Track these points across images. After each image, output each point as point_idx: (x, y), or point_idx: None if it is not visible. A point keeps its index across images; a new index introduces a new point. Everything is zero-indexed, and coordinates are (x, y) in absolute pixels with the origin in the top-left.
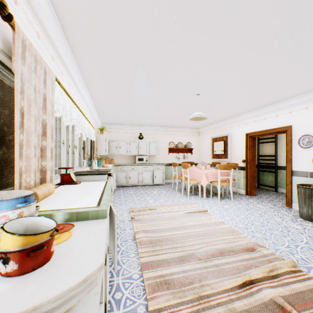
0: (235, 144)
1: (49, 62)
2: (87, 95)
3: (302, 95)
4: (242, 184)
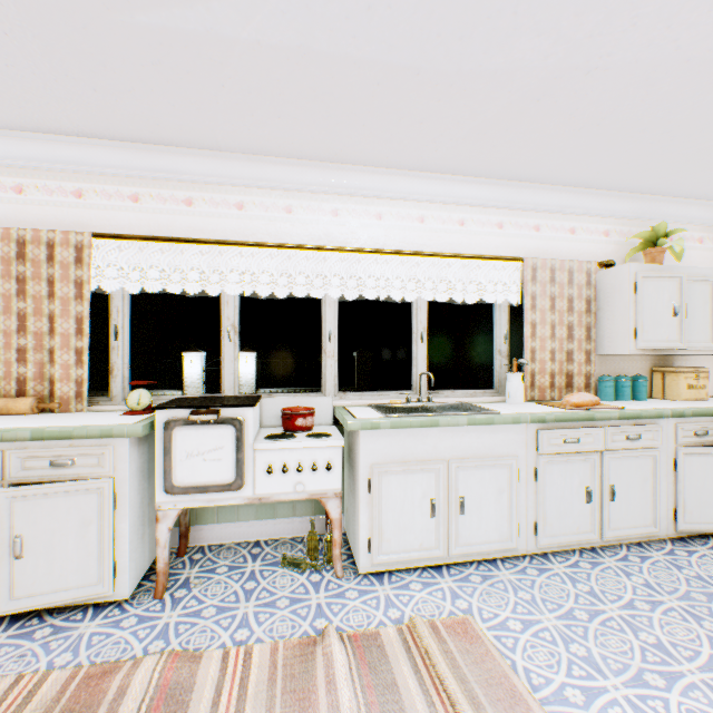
0: None
1: (119, 214)
2: (390, 178)
3: None
4: None
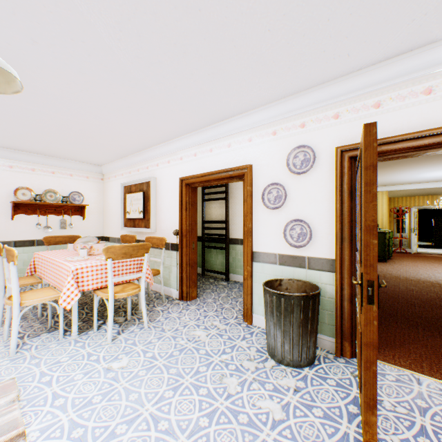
0: (164, 198)
1: None
2: None
3: (269, 106)
4: (175, 278)
